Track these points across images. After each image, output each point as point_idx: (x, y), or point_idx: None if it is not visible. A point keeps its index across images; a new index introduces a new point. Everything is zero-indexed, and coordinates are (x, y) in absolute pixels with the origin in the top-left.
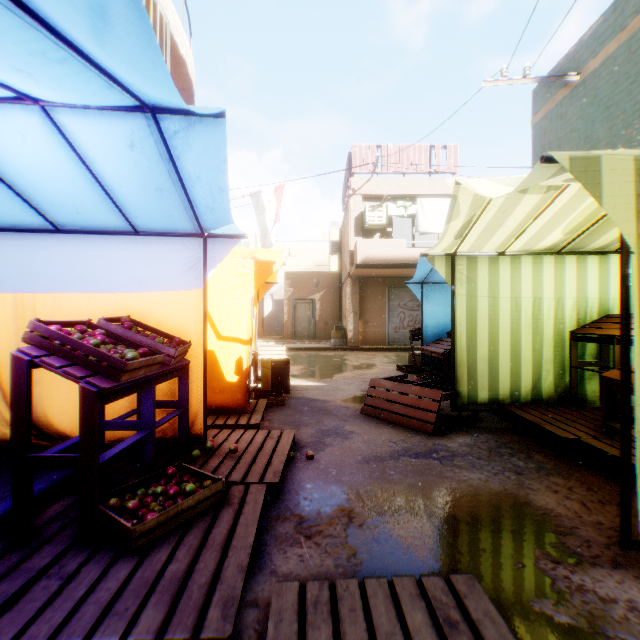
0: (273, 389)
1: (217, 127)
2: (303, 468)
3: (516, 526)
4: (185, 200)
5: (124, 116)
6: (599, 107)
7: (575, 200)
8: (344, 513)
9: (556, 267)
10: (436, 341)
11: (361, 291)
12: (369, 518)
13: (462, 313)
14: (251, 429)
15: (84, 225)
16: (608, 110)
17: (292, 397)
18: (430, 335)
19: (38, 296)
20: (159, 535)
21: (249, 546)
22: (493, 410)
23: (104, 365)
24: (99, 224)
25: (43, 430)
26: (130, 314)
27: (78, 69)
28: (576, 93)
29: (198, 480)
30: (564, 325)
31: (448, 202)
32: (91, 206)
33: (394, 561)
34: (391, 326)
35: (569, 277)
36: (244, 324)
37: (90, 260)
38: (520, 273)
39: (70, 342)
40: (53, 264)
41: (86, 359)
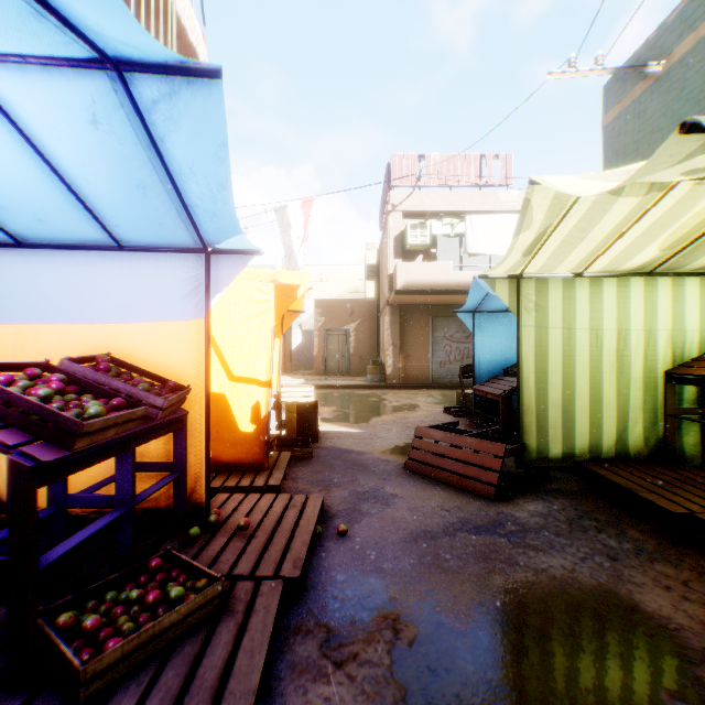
0: (299, 438)
1: (211, 94)
2: (333, 549)
3: (625, 646)
4: (178, 203)
5: (78, 76)
6: (687, 102)
7: (682, 205)
8: (387, 622)
9: (646, 291)
10: (491, 380)
11: (401, 321)
12: (421, 631)
13: (529, 348)
14: (269, 493)
15: (52, 237)
16: (699, 105)
17: (321, 447)
18: (484, 372)
19: None
20: (125, 671)
21: (252, 691)
22: (568, 468)
23: (51, 427)
24: (70, 236)
25: (1, 499)
26: (113, 351)
27: None
28: (658, 86)
29: (191, 575)
30: (656, 363)
31: (501, 219)
32: (55, 211)
33: None
34: (435, 361)
35: (662, 304)
36: (262, 362)
37: (62, 282)
38: (601, 299)
39: (3, 394)
40: (14, 287)
41: (25, 418)
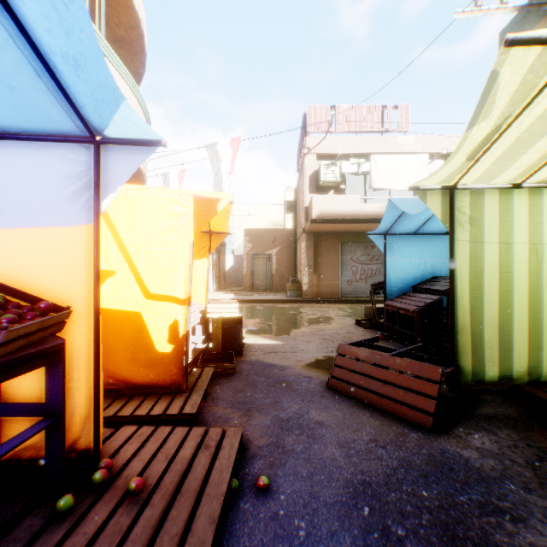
0: (223, 352)
1: None
2: (250, 515)
3: None
4: (31, 52)
5: None
6: None
7: None
8: None
9: None
10: (401, 296)
11: (315, 246)
12: None
13: (463, 264)
14: (181, 426)
15: None
16: None
17: (245, 361)
18: (394, 289)
19: None
20: None
21: None
22: (506, 392)
23: None
24: None
25: None
26: None
27: None
28: None
29: None
30: None
31: (401, 159)
32: None
33: None
34: (344, 279)
35: None
36: (180, 278)
37: None
38: (541, 211)
39: None
40: None
41: None
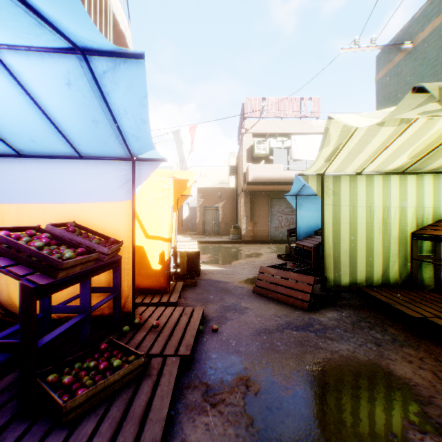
0: (188, 273)
1: (138, 68)
2: (209, 339)
3: (383, 395)
4: (116, 131)
5: (60, 57)
6: (427, 66)
7: (420, 131)
8: (242, 381)
9: (400, 183)
10: (306, 237)
11: (251, 201)
12: (262, 386)
13: (329, 218)
14: (170, 306)
15: (39, 151)
16: (434, 68)
17: (202, 279)
18: (302, 233)
19: (5, 206)
20: (88, 407)
21: (163, 419)
22: (353, 291)
23: (44, 264)
24: (51, 150)
25: (9, 309)
26: (76, 220)
27: (4, 2)
28: (409, 57)
29: (125, 354)
30: (406, 227)
31: (313, 138)
32: (42, 135)
33: (285, 430)
34: (272, 226)
35: (410, 191)
36: (166, 226)
37: (45, 178)
38: (373, 188)
39: (15, 245)
40: (16, 181)
41: (29, 259)
